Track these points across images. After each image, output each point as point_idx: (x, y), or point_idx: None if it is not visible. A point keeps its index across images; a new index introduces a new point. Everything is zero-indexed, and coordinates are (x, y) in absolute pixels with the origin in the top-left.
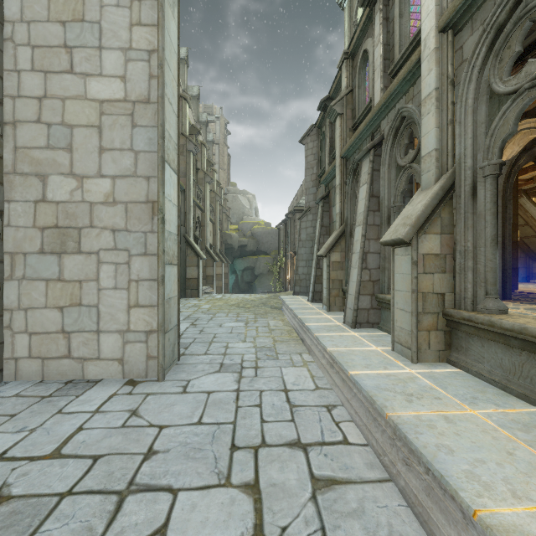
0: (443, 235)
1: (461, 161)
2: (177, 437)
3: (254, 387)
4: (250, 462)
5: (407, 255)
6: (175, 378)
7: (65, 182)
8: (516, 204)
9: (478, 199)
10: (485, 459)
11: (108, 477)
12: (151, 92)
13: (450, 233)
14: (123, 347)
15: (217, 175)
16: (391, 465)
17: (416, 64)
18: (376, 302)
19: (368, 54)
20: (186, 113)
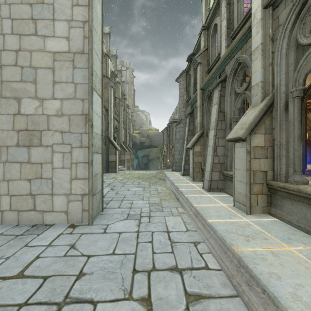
0: (266, 135)
1: (277, 88)
2: (99, 263)
3: (148, 229)
4: (145, 282)
5: (243, 147)
6: (99, 223)
7: (32, 102)
8: (306, 117)
9: (289, 112)
10: (303, 284)
11: (52, 292)
12: (84, 47)
13: (270, 133)
14: (67, 204)
15: (127, 101)
16: (238, 285)
17: (248, 30)
18: (222, 176)
19: (217, 26)
20: (108, 64)
